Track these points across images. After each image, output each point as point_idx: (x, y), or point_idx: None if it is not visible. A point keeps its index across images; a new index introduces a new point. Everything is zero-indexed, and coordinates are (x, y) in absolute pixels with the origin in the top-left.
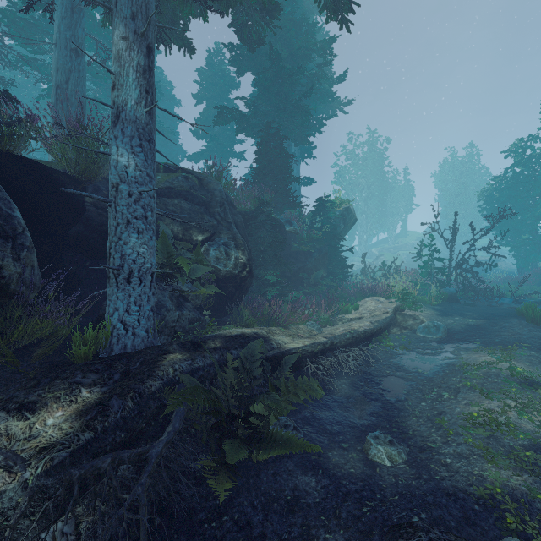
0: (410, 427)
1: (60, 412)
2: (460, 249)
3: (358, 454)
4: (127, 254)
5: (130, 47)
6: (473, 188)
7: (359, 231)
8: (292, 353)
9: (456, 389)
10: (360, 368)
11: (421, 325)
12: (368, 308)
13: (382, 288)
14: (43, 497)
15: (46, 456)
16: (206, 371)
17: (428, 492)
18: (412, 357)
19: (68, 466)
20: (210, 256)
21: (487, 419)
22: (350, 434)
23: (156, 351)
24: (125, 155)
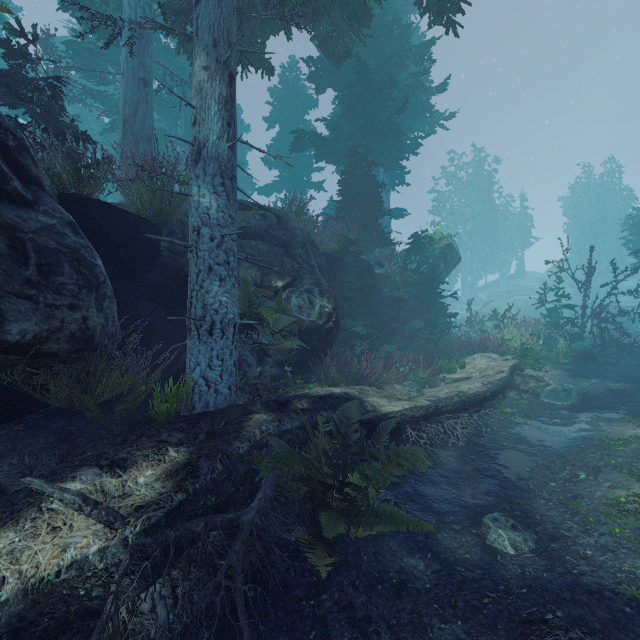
0: (537, 511)
1: (150, 471)
2: (597, 294)
3: (474, 538)
4: (209, 303)
5: (212, 77)
6: (614, 214)
7: (462, 271)
8: (390, 418)
9: (595, 468)
10: (471, 439)
11: (546, 389)
12: (478, 366)
13: (494, 342)
14: (142, 556)
15: (143, 514)
16: (295, 434)
17: (565, 587)
18: (536, 428)
19: (164, 526)
20: (291, 305)
21: (638, 507)
22: (462, 514)
23: (240, 410)
24: (207, 196)
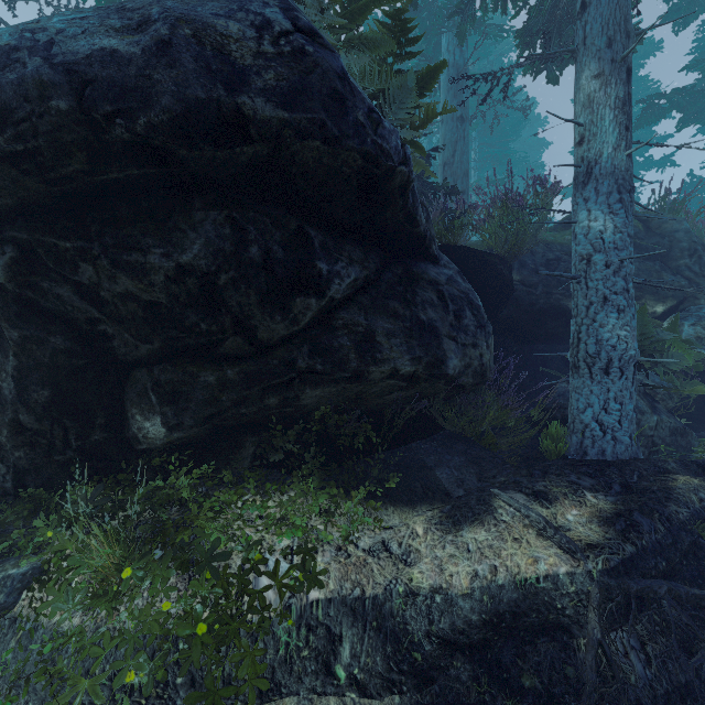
0: None
1: (574, 511)
2: None
3: None
4: (603, 338)
5: (605, 83)
6: None
7: None
8: None
9: None
10: None
11: None
12: None
13: None
14: (607, 596)
15: (600, 553)
16: None
17: None
18: None
19: (623, 574)
20: (682, 335)
21: None
22: None
23: (650, 466)
24: (599, 219)
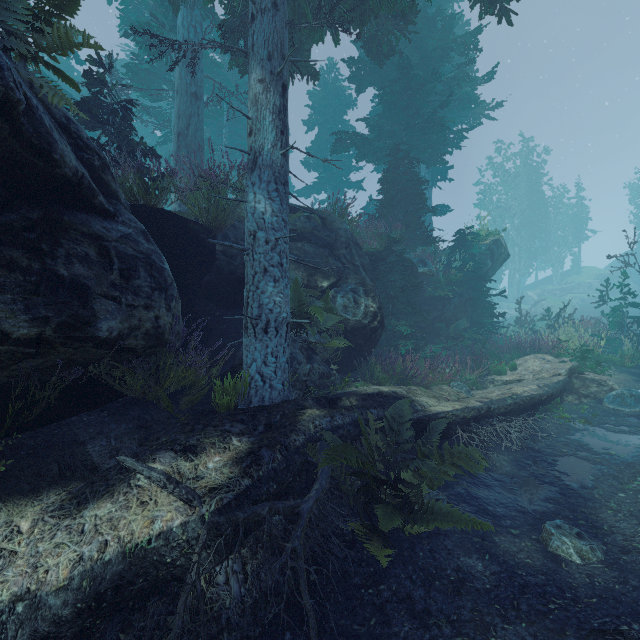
0: (604, 521)
1: (217, 458)
2: None
3: (534, 544)
4: (264, 303)
5: (267, 89)
6: None
7: (509, 268)
8: (440, 418)
9: None
10: (526, 443)
11: (610, 394)
12: (530, 368)
13: (548, 343)
14: (217, 533)
15: (216, 495)
16: (346, 430)
17: None
18: (600, 435)
19: (234, 508)
20: (336, 304)
21: None
22: (519, 519)
23: (293, 405)
24: (262, 202)
